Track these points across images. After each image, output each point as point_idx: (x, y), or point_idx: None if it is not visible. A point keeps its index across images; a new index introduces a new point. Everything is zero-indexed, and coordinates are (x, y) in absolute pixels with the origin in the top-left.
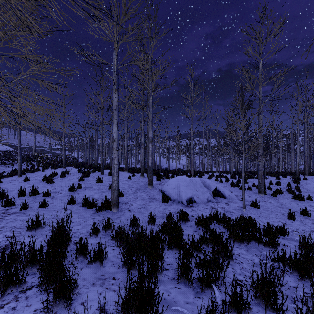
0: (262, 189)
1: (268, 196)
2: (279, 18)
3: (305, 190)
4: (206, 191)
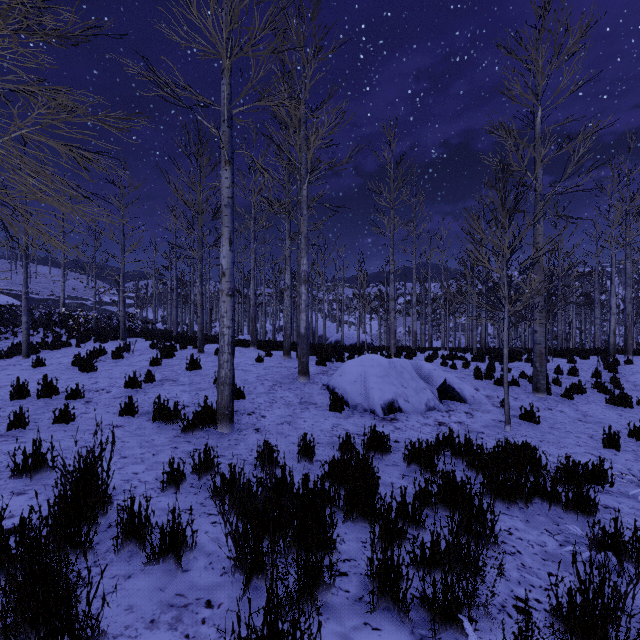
0: (542, 382)
1: (555, 399)
2: (581, 18)
3: (632, 385)
4: (425, 388)
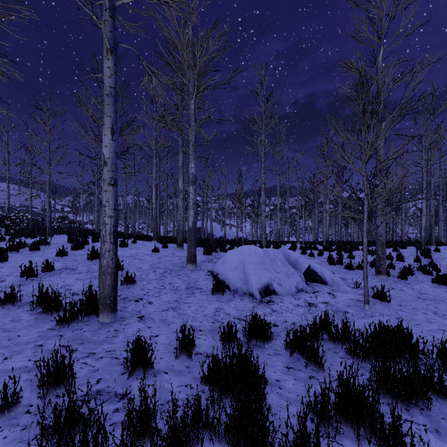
0: (383, 267)
1: (394, 280)
2: None
3: (444, 267)
4: (294, 272)
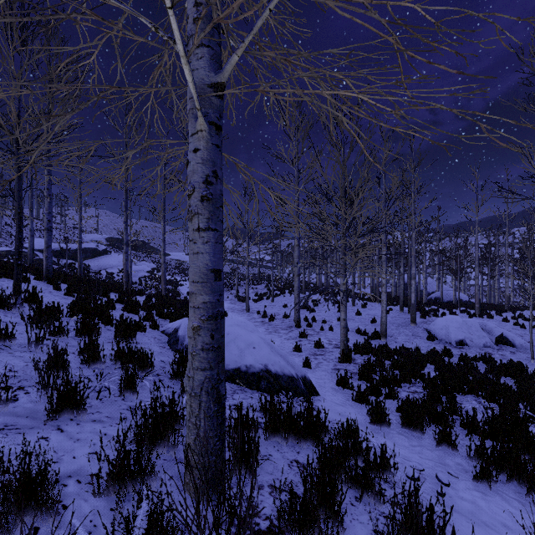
0: None
1: None
2: None
3: None
4: (485, 336)
